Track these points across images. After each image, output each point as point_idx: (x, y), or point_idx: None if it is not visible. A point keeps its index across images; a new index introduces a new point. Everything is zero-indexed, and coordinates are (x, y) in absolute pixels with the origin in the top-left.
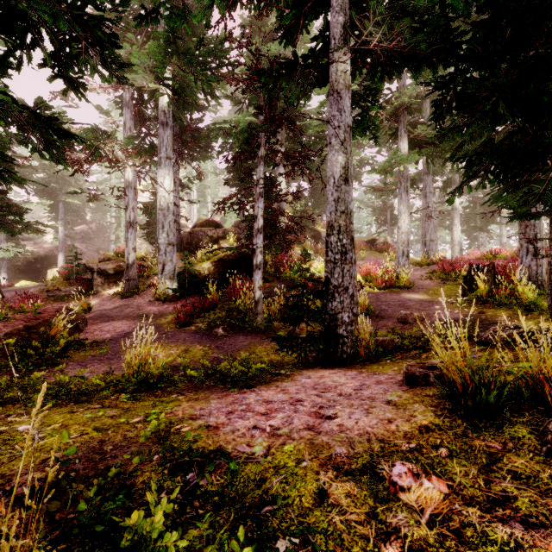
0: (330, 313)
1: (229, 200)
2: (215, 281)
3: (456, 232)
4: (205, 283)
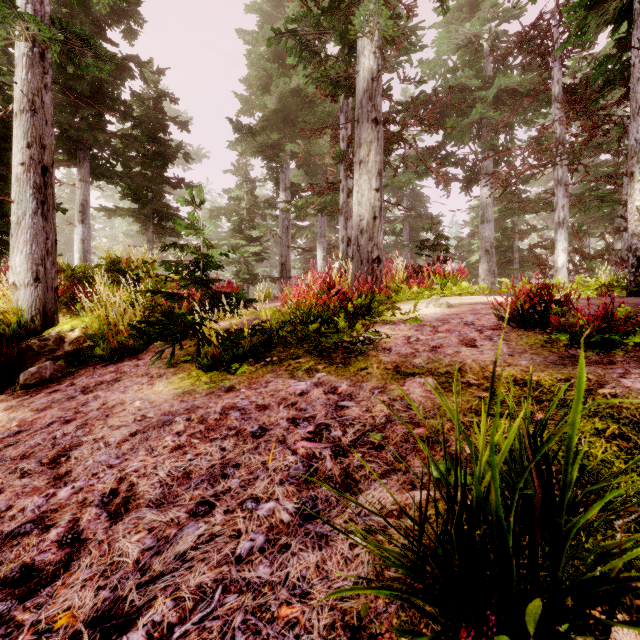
0: None
1: None
2: None
3: None
4: None
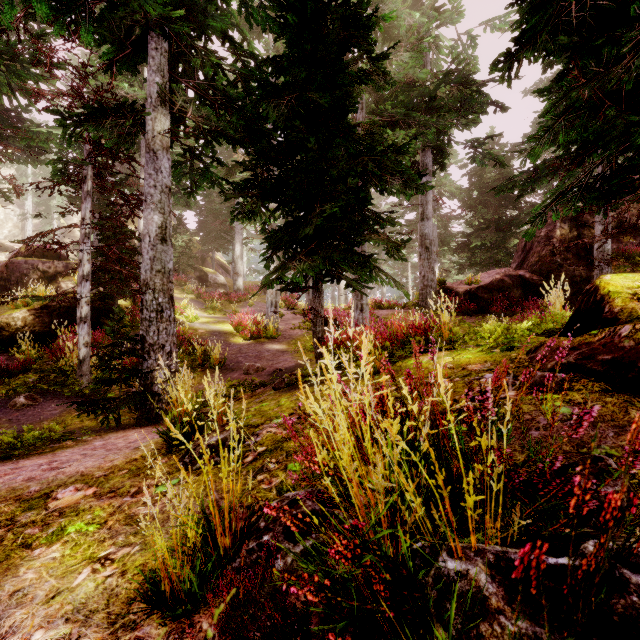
0: (141, 372)
1: (43, 237)
2: (36, 335)
3: (342, 281)
4: (19, 337)
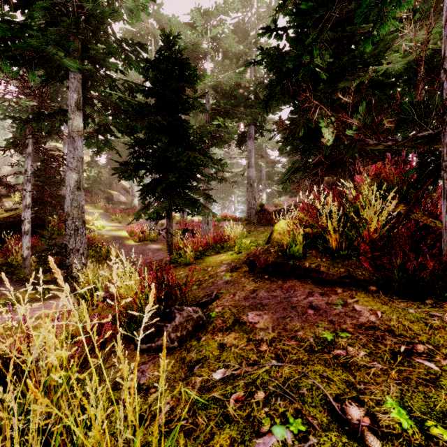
0: (65, 265)
1: None
2: None
3: None
4: None
